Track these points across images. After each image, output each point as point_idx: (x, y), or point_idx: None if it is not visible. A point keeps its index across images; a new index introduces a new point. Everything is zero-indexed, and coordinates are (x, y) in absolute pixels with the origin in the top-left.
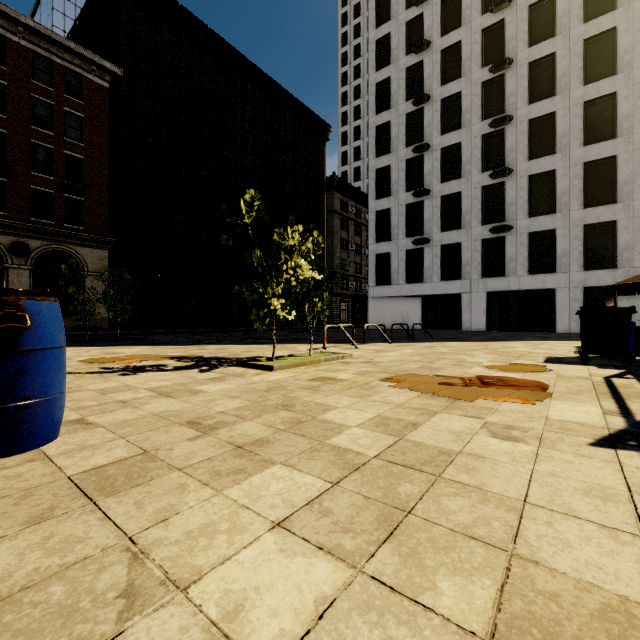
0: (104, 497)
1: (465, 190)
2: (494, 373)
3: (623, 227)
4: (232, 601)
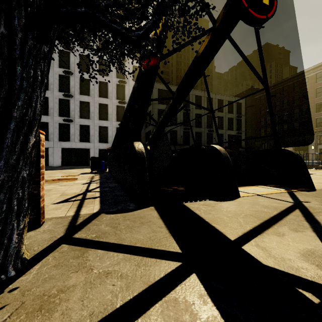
0: None
1: (51, 97)
2: (63, 178)
3: (110, 129)
4: None
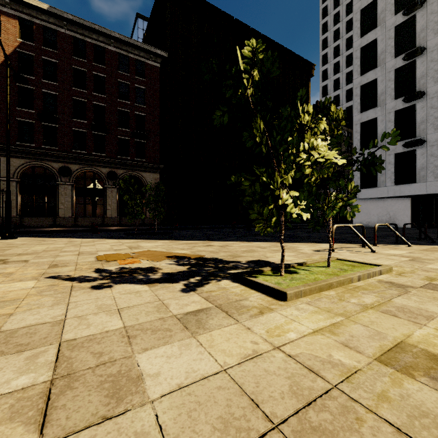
0: None
1: None
2: None
3: None
4: None
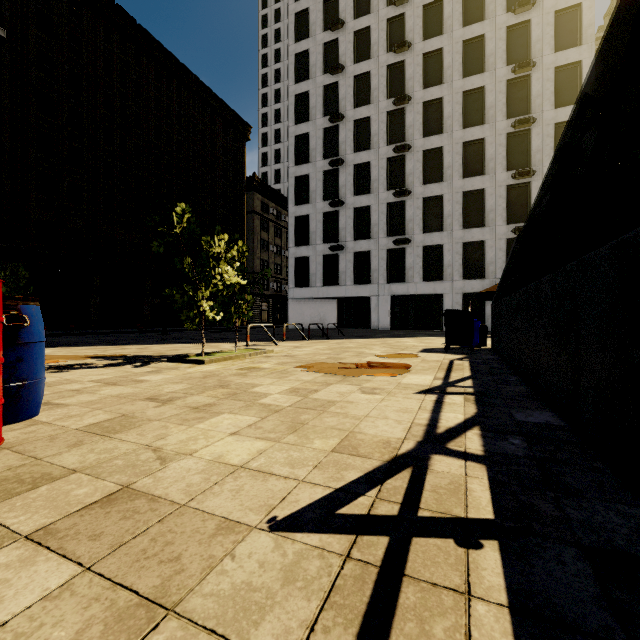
0: (113, 434)
1: (374, 205)
2: (381, 360)
3: (489, 246)
4: (217, 455)
